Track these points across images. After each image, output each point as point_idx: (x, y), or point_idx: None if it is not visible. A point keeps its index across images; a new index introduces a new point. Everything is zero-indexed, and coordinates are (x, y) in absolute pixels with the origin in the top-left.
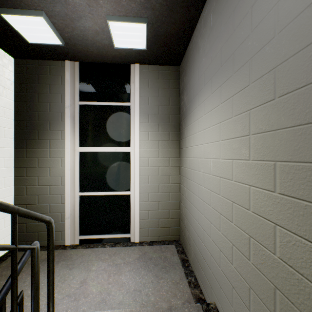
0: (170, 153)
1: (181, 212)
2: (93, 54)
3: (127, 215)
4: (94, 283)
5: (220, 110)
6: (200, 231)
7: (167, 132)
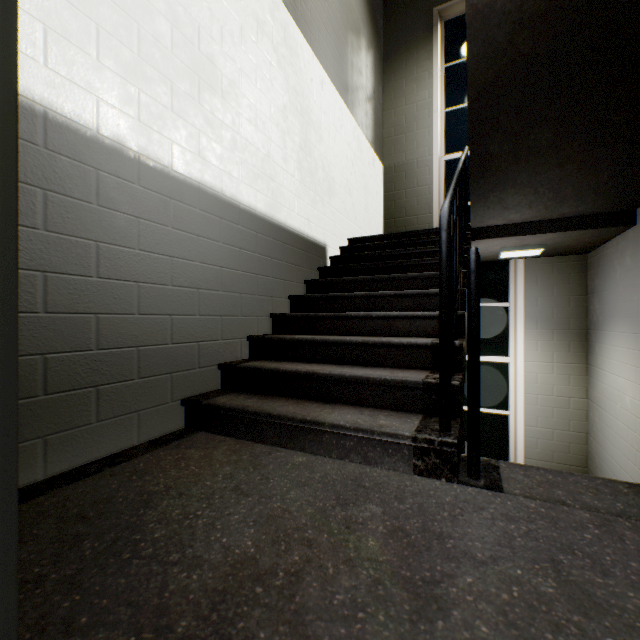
0: (570, 369)
1: (588, 448)
2: None
3: (504, 439)
4: None
5: (635, 356)
6: (616, 469)
7: (566, 342)
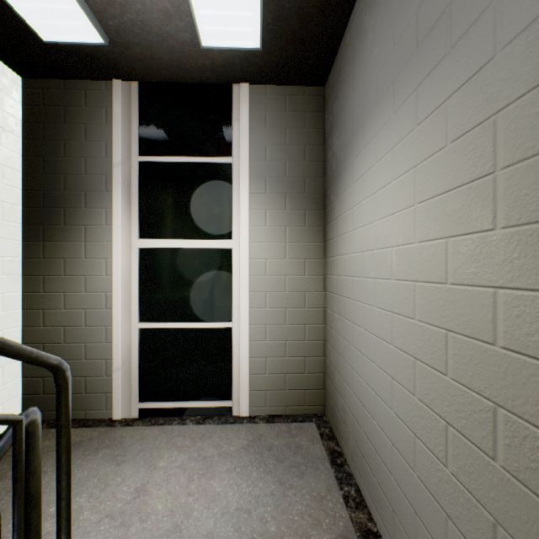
0: (306, 251)
1: (327, 361)
2: (163, 65)
3: (226, 365)
4: (160, 493)
5: (414, 141)
6: (368, 397)
7: (301, 211)
